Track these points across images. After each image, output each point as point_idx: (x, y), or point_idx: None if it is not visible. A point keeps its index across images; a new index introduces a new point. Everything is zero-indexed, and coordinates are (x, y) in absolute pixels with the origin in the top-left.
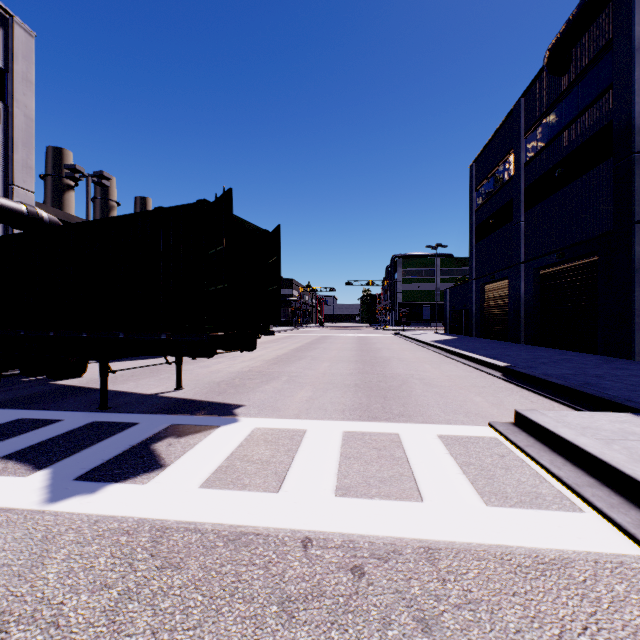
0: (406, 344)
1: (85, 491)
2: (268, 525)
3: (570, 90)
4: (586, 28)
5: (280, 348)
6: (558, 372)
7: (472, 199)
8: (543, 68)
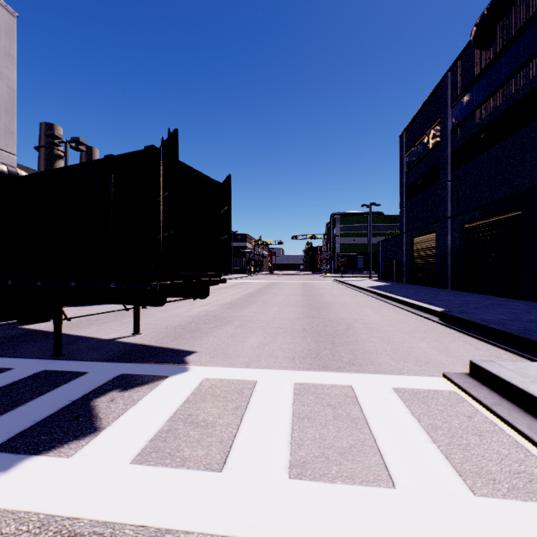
0: (345, 289)
1: None
2: (205, 529)
3: (494, 62)
4: (511, 4)
5: (235, 293)
6: (494, 317)
7: (402, 163)
8: (468, 44)
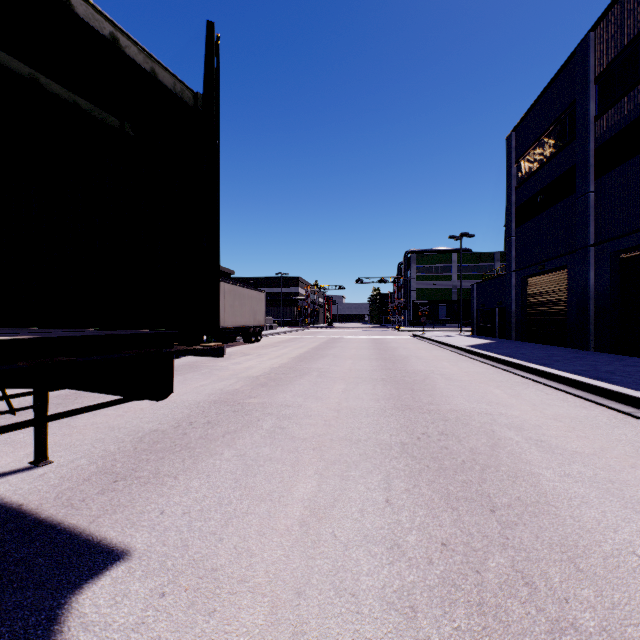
0: (435, 350)
1: None
2: None
3: None
4: None
5: (279, 355)
6: None
7: (511, 175)
8: None
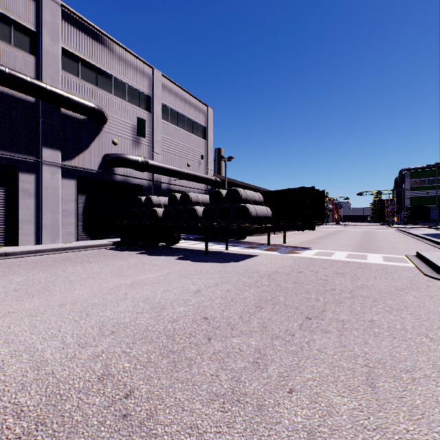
0: (399, 235)
1: (288, 254)
2: (330, 259)
3: None
4: None
5: (314, 235)
6: None
7: None
8: None
